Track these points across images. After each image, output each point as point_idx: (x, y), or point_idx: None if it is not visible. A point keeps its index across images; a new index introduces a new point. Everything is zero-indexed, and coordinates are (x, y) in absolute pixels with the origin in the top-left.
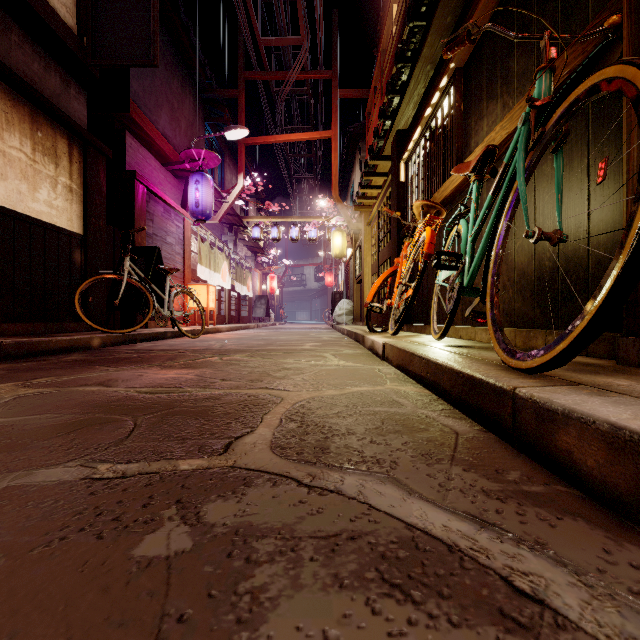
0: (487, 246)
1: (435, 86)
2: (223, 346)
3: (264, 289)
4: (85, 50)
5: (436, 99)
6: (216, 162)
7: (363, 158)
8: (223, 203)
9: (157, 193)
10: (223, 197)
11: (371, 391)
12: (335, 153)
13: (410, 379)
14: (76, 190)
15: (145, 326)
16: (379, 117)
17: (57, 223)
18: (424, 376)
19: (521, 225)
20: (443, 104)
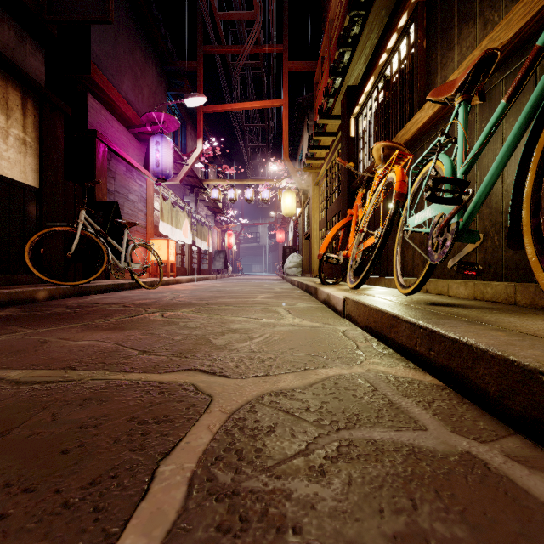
0: (501, 171)
1: (392, 27)
2: (174, 298)
3: (223, 245)
4: (41, 7)
5: (392, 43)
6: (176, 126)
7: (311, 126)
8: (184, 165)
9: (118, 152)
10: (183, 160)
11: (348, 378)
12: (286, 120)
13: (391, 350)
14: (30, 143)
15: (106, 278)
16: (329, 74)
17: (8, 175)
18: (422, 353)
19: (513, 158)
20: (400, 48)
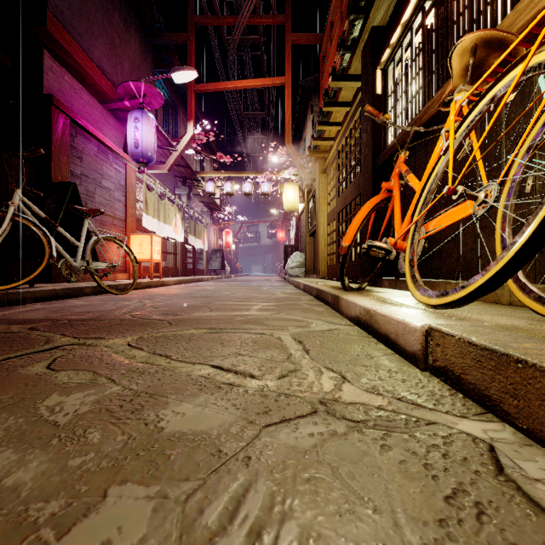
0: None
1: None
2: (131, 311)
3: (220, 244)
4: None
5: None
6: (159, 101)
7: (315, 112)
8: (172, 152)
9: (86, 127)
10: (172, 145)
11: None
12: (288, 100)
13: None
14: None
15: (66, 280)
16: (348, 14)
17: None
18: None
19: None
20: None
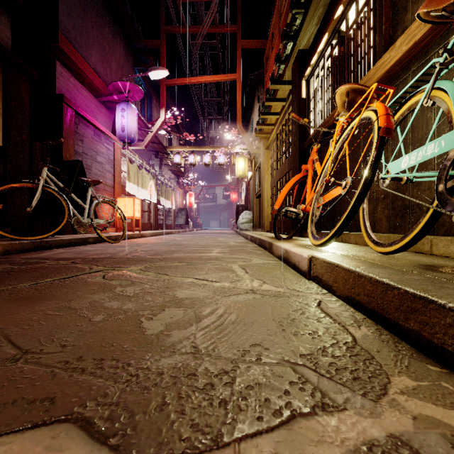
0: None
1: None
2: (130, 253)
3: (185, 204)
4: None
5: None
6: (140, 95)
7: (261, 99)
8: (149, 132)
9: (86, 117)
10: (148, 127)
11: None
12: (239, 92)
13: (412, 348)
14: None
15: (73, 232)
16: (282, 39)
17: None
18: None
19: None
20: None
